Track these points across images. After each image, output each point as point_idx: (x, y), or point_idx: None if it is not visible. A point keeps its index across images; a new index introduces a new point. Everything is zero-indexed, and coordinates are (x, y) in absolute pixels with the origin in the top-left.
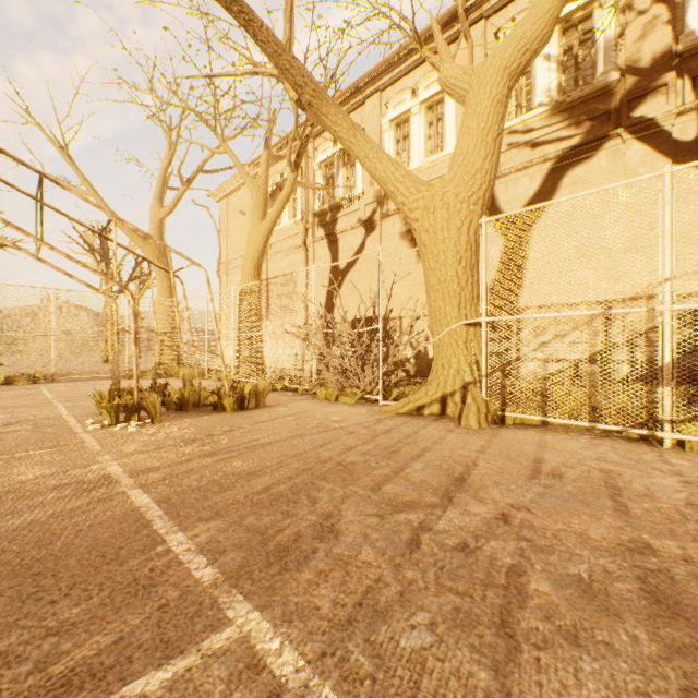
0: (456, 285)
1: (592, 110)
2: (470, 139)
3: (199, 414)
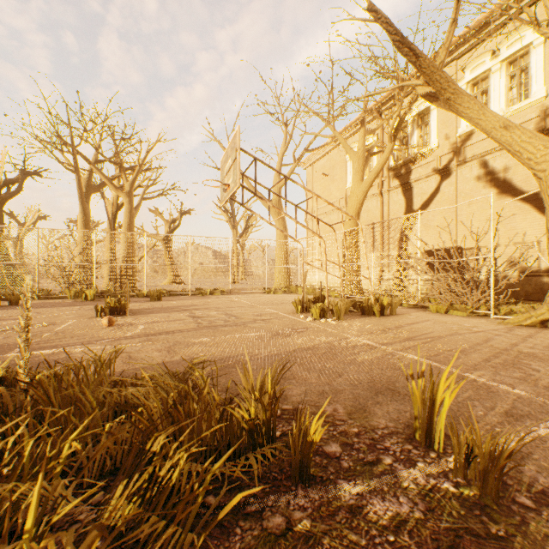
0: None
1: None
2: None
3: (357, 317)
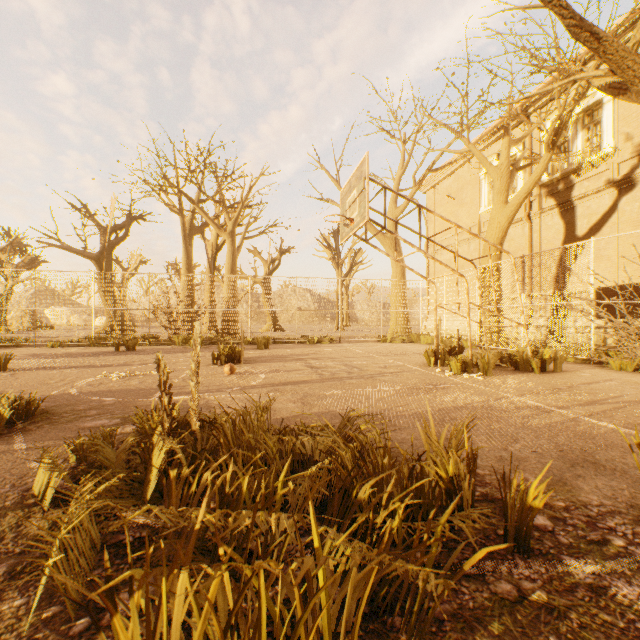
0: None
1: None
2: None
3: (509, 372)
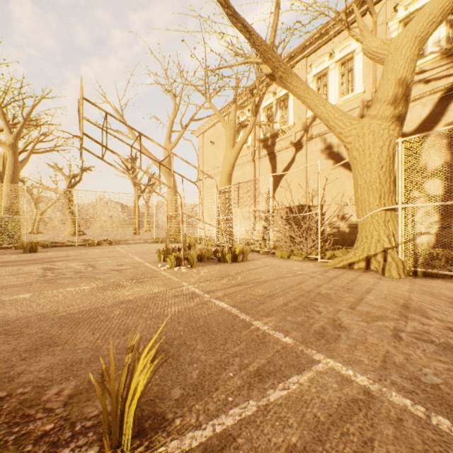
0: (378, 184)
1: None
2: (389, 87)
3: (212, 264)
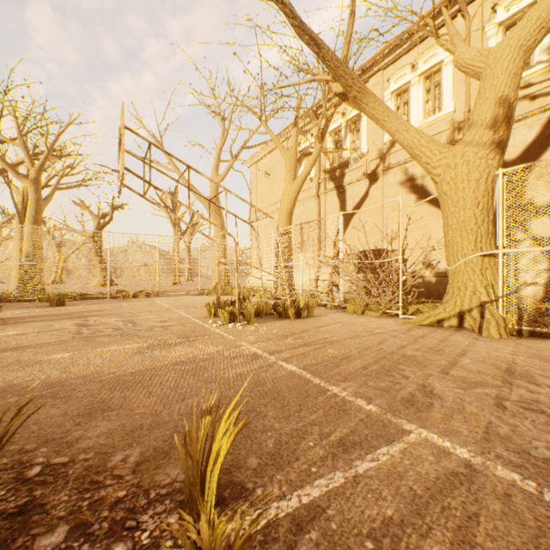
0: (473, 224)
1: None
2: (487, 107)
3: (272, 320)
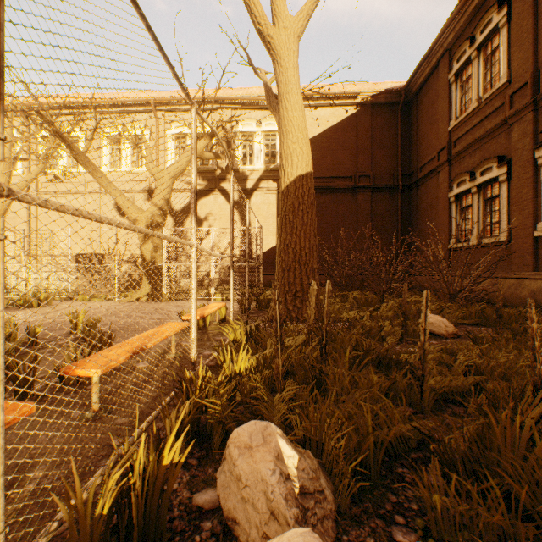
0: (154, 251)
1: (208, 177)
2: (159, 198)
3: (17, 310)
